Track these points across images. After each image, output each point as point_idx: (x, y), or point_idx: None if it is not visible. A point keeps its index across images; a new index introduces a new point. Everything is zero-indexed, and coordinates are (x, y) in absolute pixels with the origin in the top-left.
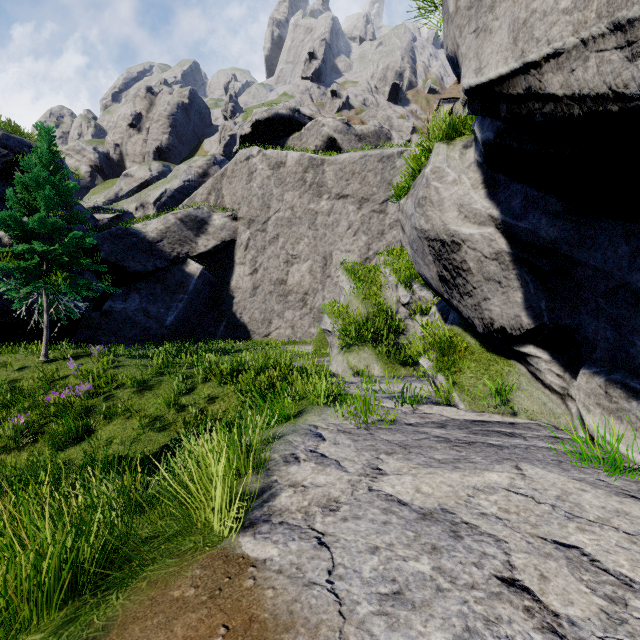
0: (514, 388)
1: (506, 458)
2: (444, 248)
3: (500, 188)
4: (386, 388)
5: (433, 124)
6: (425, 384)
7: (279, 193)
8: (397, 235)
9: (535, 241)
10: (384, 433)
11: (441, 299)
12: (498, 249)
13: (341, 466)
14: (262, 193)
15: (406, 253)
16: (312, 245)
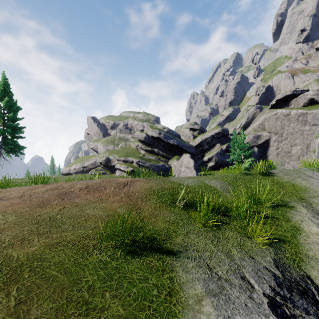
0: None
1: None
2: None
3: None
4: None
5: None
6: None
7: (287, 124)
8: None
9: None
10: None
11: None
12: None
13: None
14: (281, 124)
15: None
16: (301, 141)
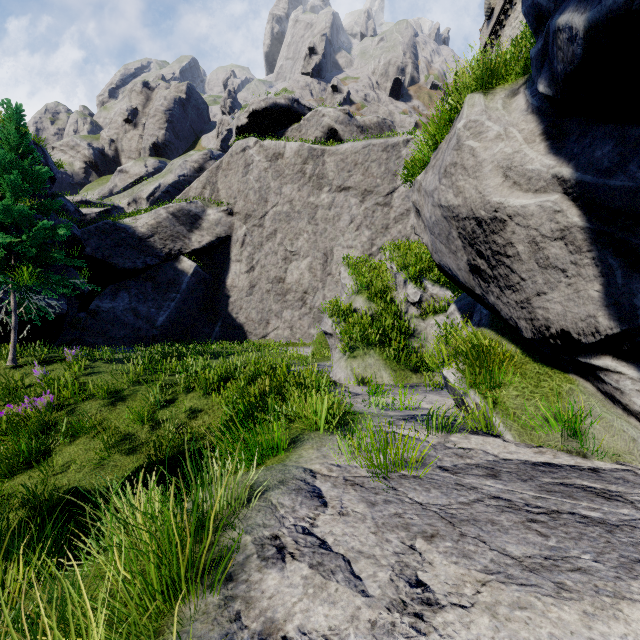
0: (584, 415)
1: (635, 558)
2: (480, 228)
3: (571, 137)
4: (398, 401)
5: (464, 71)
6: (443, 396)
7: (277, 186)
8: (403, 229)
9: (637, 205)
10: (412, 487)
11: (460, 296)
12: (566, 224)
13: (354, 574)
14: (259, 186)
15: (414, 247)
16: (312, 241)
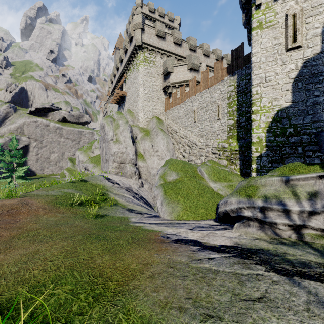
0: None
1: None
2: None
3: None
4: None
5: None
6: None
7: (47, 133)
8: None
9: None
10: None
11: None
12: None
13: None
14: (41, 132)
15: None
16: (59, 149)
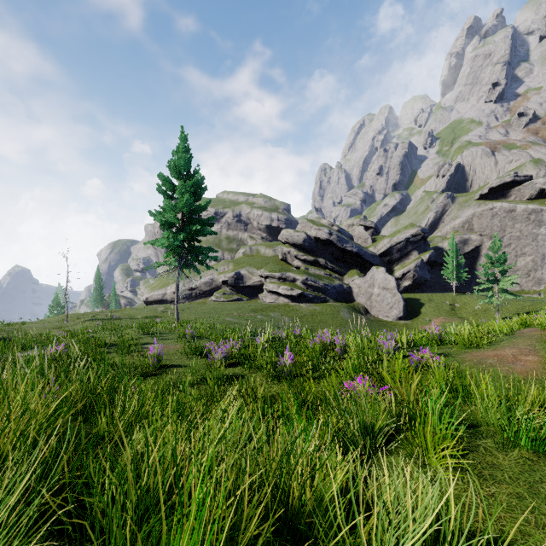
0: None
1: None
2: None
3: None
4: None
5: None
6: None
7: (511, 224)
8: None
9: None
10: None
11: None
12: None
13: None
14: (500, 224)
15: None
16: (534, 249)
